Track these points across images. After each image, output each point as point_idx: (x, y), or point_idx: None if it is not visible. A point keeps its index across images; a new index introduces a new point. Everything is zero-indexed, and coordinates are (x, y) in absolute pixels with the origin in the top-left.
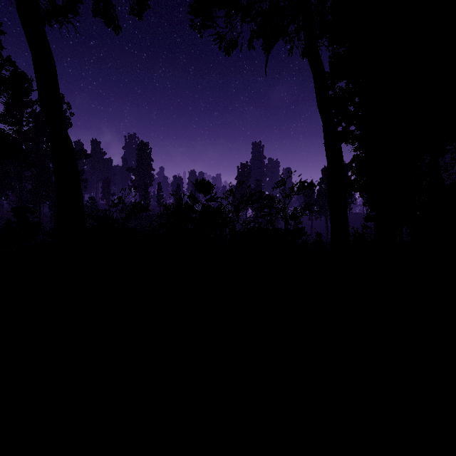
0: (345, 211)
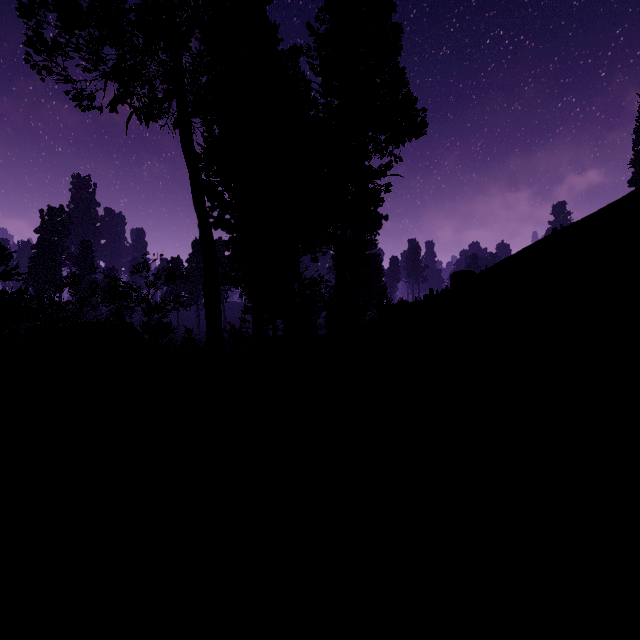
0: (219, 311)
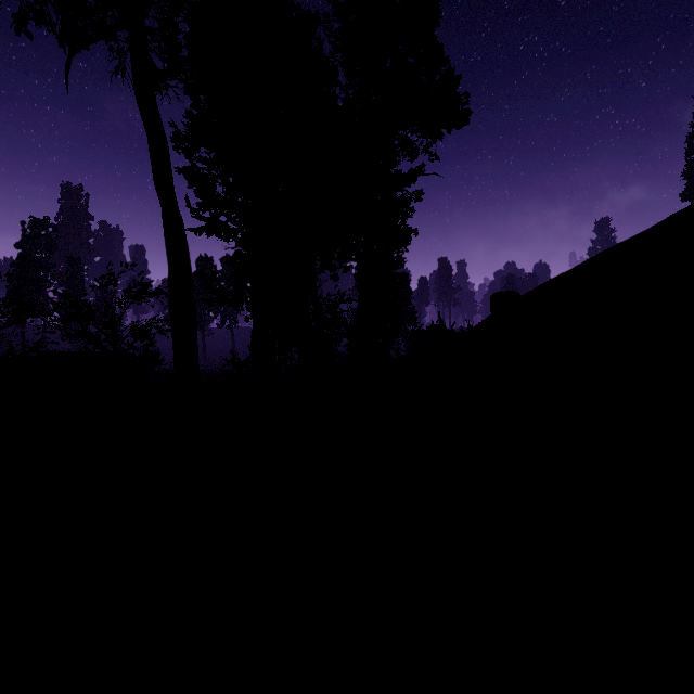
0: (193, 340)
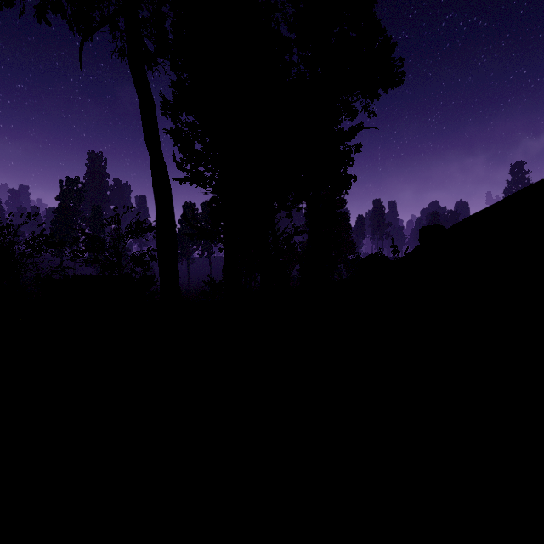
0: (175, 265)
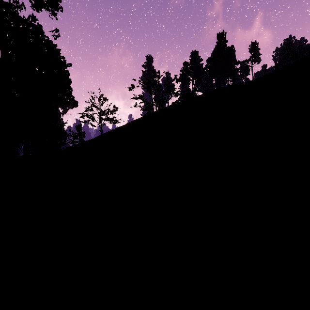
0: None
